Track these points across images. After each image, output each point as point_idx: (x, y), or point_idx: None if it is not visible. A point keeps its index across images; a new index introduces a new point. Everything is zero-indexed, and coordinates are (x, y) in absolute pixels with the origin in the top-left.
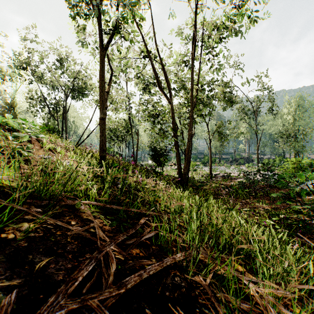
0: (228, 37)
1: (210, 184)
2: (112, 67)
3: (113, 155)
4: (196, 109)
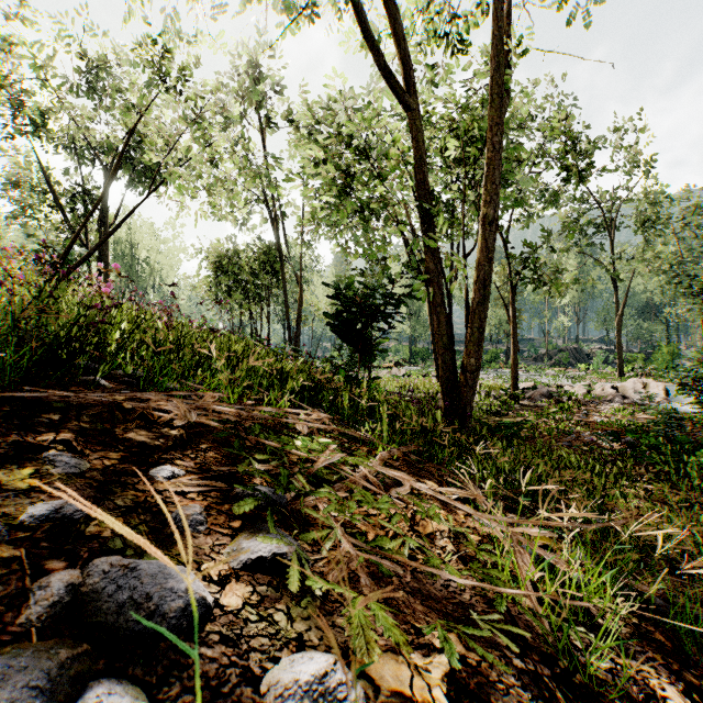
0: None
1: None
2: None
3: None
4: None
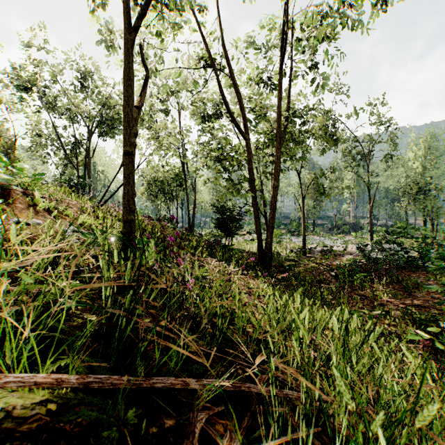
0: (333, 38)
1: (304, 263)
2: (147, 67)
3: (158, 220)
4: (285, 149)
